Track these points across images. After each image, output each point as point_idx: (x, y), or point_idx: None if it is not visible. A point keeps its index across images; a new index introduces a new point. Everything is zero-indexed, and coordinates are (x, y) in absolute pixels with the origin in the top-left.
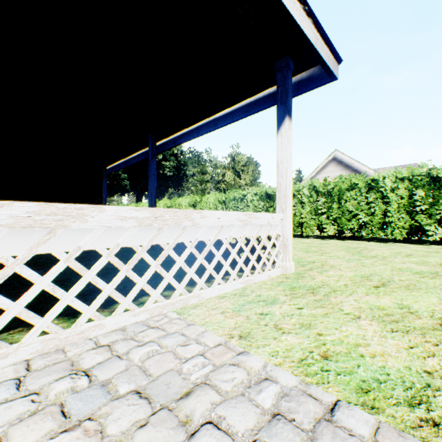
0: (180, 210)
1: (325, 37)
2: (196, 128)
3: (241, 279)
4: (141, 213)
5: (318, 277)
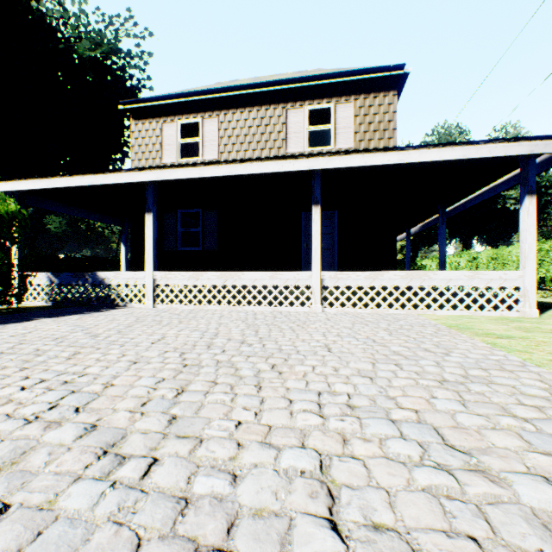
0: (420, 272)
1: (549, 137)
2: (479, 194)
3: (468, 311)
4: (401, 273)
5: (549, 320)
